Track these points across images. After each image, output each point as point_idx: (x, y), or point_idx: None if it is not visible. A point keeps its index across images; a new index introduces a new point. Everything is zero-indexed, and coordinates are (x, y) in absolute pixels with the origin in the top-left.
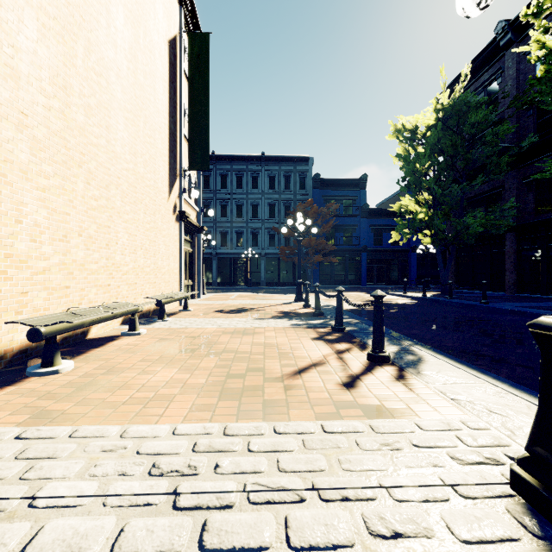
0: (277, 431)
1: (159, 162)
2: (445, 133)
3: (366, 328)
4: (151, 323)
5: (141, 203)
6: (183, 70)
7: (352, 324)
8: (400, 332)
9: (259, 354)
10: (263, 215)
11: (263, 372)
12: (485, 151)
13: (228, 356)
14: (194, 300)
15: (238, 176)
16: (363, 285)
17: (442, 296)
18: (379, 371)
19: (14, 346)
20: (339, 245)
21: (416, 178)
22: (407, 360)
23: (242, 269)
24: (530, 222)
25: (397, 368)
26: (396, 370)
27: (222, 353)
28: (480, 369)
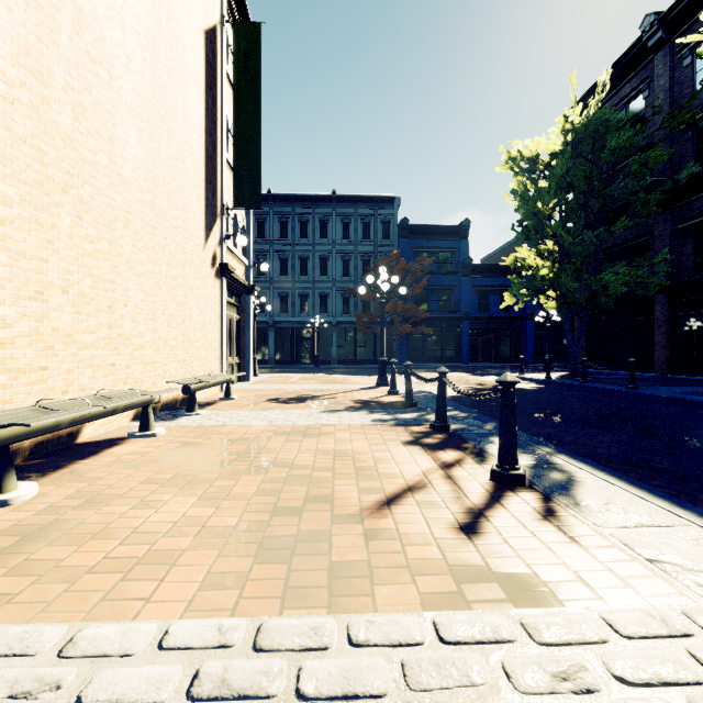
0: (353, 640)
1: (191, 195)
2: (576, 161)
3: (479, 425)
4: (175, 419)
5: (163, 251)
6: (225, 73)
7: (458, 420)
8: (527, 431)
9: (325, 470)
10: (334, 272)
11: (331, 502)
12: (628, 186)
13: (278, 473)
14: (241, 384)
15: (302, 221)
16: (465, 364)
17: (572, 378)
18: (512, 500)
19: None
20: (433, 311)
21: (537, 222)
22: (552, 481)
23: (308, 343)
24: (688, 281)
25: (539, 495)
26: (539, 499)
27: (270, 467)
28: (672, 498)
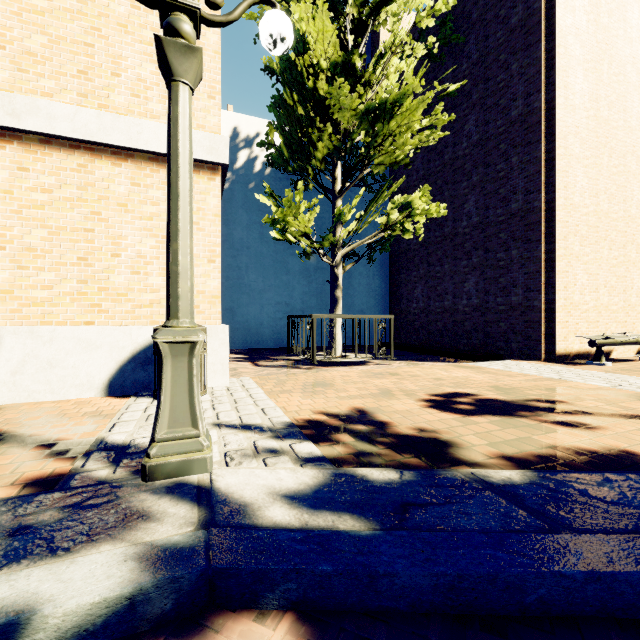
0: None
1: None
2: None
3: None
4: None
5: None
6: None
7: None
8: None
9: None
10: None
11: None
12: None
13: None
14: None
15: None
16: None
17: None
18: None
19: (573, 351)
20: None
21: None
22: None
23: None
24: None
25: None
26: None
27: None
28: None
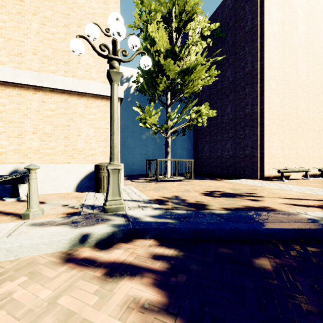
0: None
1: (322, 106)
2: None
3: None
4: (315, 178)
5: (311, 129)
6: None
7: None
8: None
9: None
10: None
11: None
12: None
13: None
14: None
15: None
16: None
17: None
18: None
19: (272, 175)
20: None
21: None
22: None
23: None
24: None
25: None
26: None
27: None
28: None
